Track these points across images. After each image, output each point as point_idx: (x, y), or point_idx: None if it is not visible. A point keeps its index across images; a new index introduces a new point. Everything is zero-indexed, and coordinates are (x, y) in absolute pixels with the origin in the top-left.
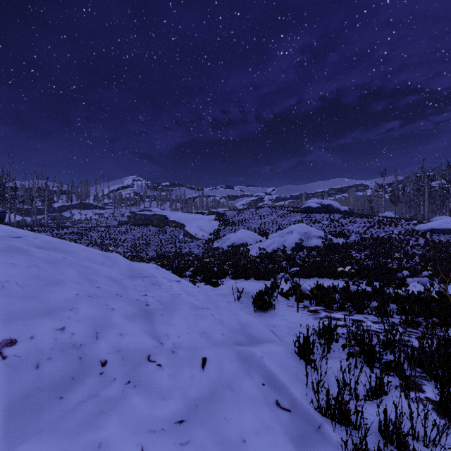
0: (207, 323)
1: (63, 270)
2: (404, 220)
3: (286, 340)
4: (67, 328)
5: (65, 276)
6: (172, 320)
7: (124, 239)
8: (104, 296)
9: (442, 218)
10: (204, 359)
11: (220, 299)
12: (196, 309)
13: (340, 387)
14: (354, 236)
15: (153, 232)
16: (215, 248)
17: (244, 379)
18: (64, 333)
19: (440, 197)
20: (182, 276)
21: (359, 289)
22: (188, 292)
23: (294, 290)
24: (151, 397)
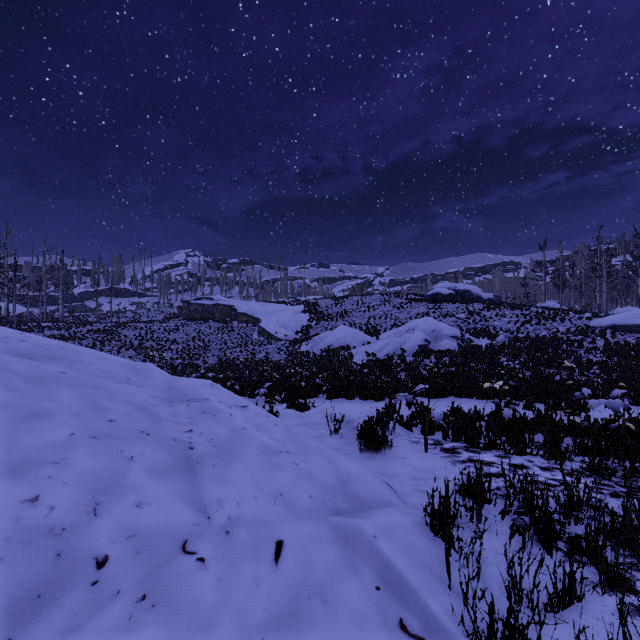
0: (286, 478)
1: (54, 394)
2: (573, 313)
3: (411, 501)
4: (43, 498)
5: (57, 403)
6: (229, 473)
7: (172, 340)
8: (119, 435)
9: (628, 309)
10: (279, 544)
11: (310, 431)
12: (270, 453)
13: (509, 599)
14: (502, 335)
15: (214, 330)
16: (304, 353)
17: (345, 579)
18: (36, 508)
19: (623, 280)
20: (254, 394)
21: (515, 416)
22: (258, 424)
23: (419, 417)
24: (180, 628)
